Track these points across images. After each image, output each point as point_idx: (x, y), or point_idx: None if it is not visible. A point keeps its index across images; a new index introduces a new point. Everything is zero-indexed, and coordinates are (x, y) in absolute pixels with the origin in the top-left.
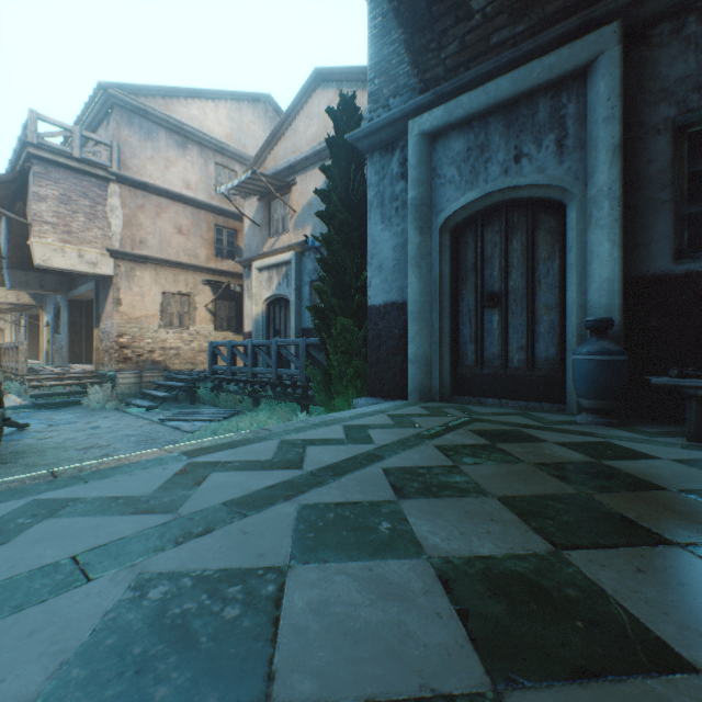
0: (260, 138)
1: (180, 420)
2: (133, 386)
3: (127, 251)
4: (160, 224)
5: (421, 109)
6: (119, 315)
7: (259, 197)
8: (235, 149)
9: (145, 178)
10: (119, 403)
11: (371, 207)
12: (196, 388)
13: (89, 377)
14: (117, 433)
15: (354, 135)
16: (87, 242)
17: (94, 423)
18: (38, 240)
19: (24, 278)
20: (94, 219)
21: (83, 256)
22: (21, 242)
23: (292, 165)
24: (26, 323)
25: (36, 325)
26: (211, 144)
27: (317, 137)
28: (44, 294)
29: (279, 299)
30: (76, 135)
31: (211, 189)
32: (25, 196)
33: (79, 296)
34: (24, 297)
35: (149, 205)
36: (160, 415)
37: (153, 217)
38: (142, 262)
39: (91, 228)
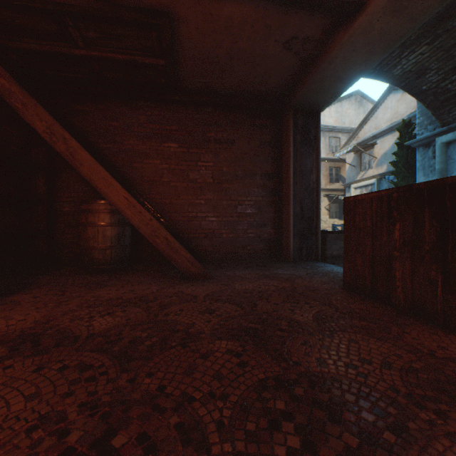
0: (352, 115)
1: None
2: None
3: None
4: None
5: (442, 132)
6: None
7: (354, 152)
8: (338, 127)
9: None
10: None
11: (417, 170)
12: None
13: None
14: None
15: (409, 143)
16: None
17: None
18: None
19: None
20: None
21: None
22: None
23: (374, 135)
24: None
25: None
26: (327, 129)
27: (389, 119)
28: None
29: None
30: None
31: (326, 150)
32: None
33: None
34: None
35: None
36: None
37: None
38: None
39: None
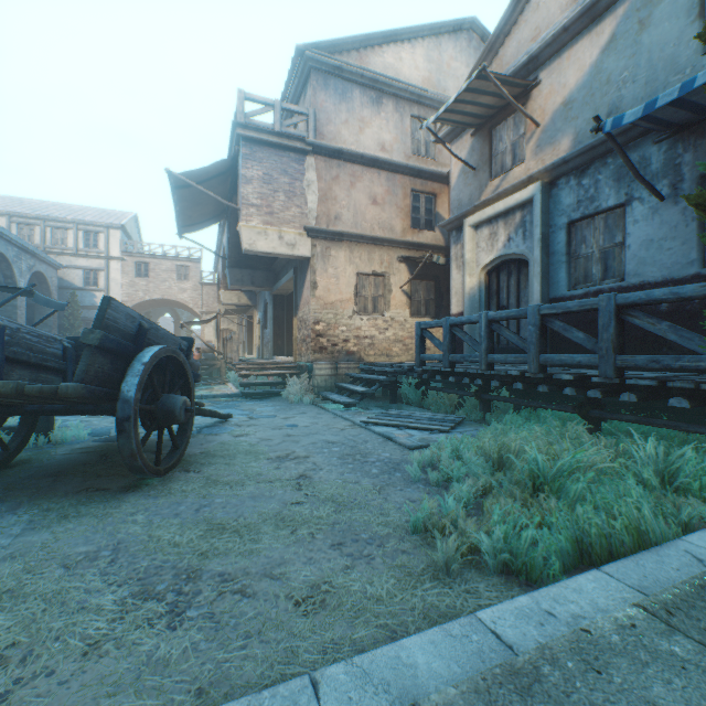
0: (462, 77)
1: (387, 425)
2: (328, 378)
3: (322, 228)
4: (354, 195)
5: None
6: (314, 300)
7: (473, 131)
8: (433, 94)
9: (339, 145)
10: (314, 396)
11: None
12: (398, 384)
13: (288, 368)
14: (315, 437)
15: None
16: (285, 223)
17: (291, 420)
18: (245, 224)
19: (240, 275)
20: (292, 197)
21: (283, 237)
22: (237, 242)
23: (533, 54)
24: (246, 323)
25: (252, 324)
26: (406, 93)
27: None
28: (256, 295)
29: (505, 263)
30: (276, 109)
31: (406, 148)
32: (236, 187)
33: (281, 290)
34: (243, 299)
35: (343, 175)
36: (360, 415)
37: (346, 189)
38: (336, 240)
39: (289, 207)
